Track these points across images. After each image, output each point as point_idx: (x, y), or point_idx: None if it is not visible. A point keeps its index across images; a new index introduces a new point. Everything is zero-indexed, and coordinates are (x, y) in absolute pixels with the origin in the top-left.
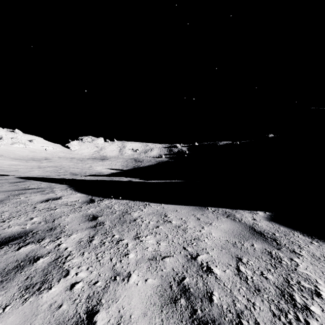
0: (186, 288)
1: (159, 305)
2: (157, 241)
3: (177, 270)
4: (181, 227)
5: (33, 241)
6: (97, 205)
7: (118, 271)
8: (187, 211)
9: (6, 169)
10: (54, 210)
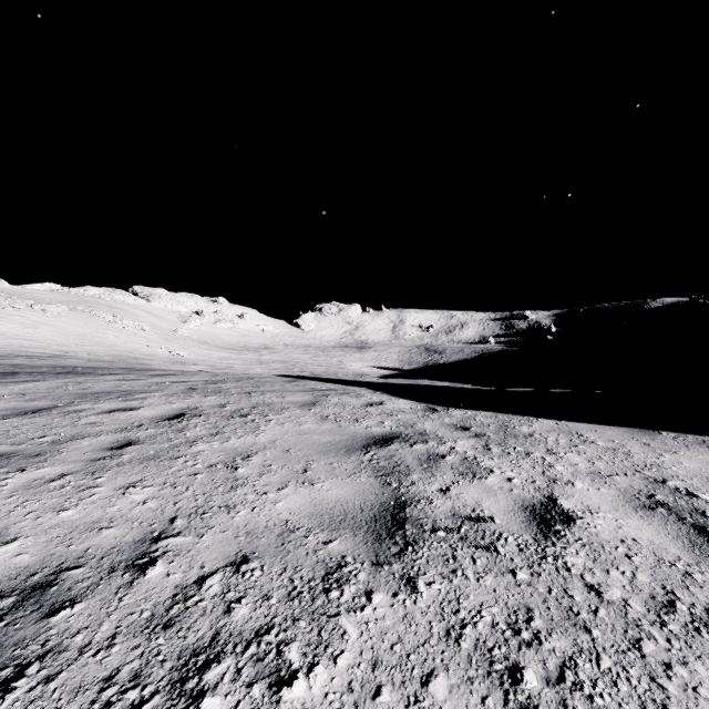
0: (661, 503)
1: (630, 507)
2: (588, 460)
3: (639, 488)
4: (619, 451)
5: (418, 442)
6: (450, 415)
7: (553, 478)
8: (617, 433)
9: (217, 365)
10: (396, 416)
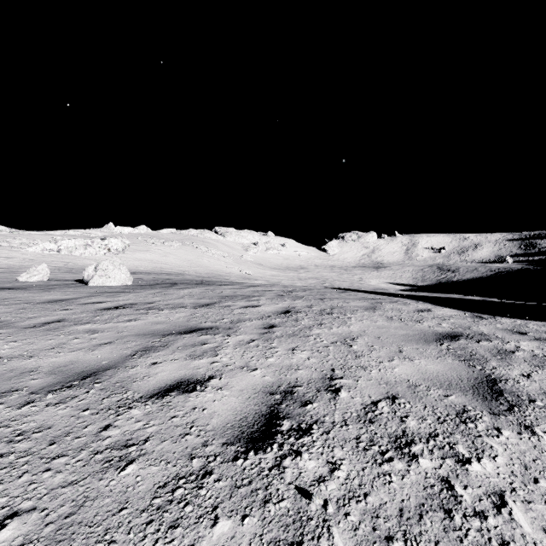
0: None
1: None
2: None
3: None
4: None
5: (482, 340)
6: (499, 322)
7: None
8: None
9: (270, 280)
10: (449, 320)
